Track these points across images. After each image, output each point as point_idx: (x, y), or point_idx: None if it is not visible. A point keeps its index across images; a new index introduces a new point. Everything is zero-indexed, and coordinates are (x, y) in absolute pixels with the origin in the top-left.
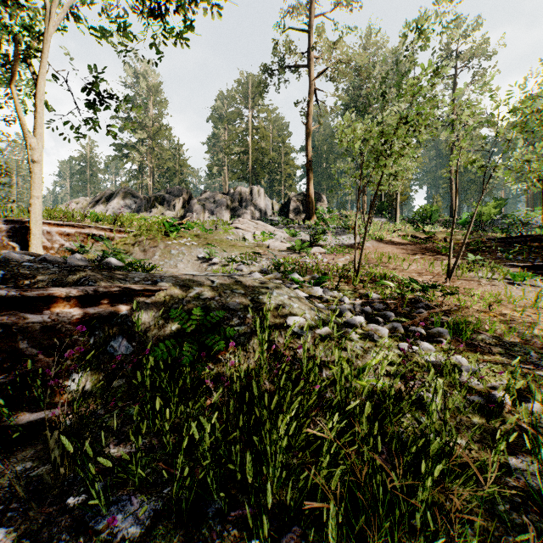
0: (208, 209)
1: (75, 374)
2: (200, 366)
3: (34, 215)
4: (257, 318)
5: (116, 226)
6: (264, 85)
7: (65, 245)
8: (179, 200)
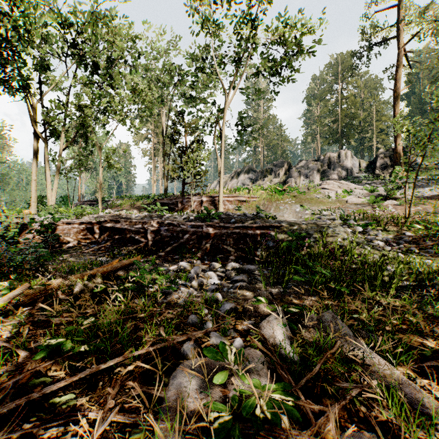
0: (302, 174)
1: (259, 250)
2: (297, 250)
3: (220, 193)
4: (320, 237)
5: (250, 194)
6: (350, 67)
7: (230, 206)
8: (282, 170)
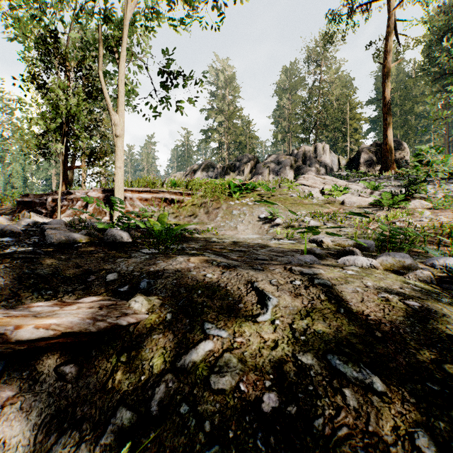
0: (272, 170)
1: None
2: None
3: (117, 183)
4: None
5: (187, 190)
6: (329, 37)
7: None
8: (247, 166)
